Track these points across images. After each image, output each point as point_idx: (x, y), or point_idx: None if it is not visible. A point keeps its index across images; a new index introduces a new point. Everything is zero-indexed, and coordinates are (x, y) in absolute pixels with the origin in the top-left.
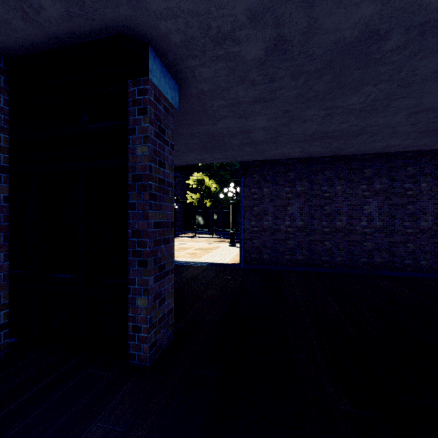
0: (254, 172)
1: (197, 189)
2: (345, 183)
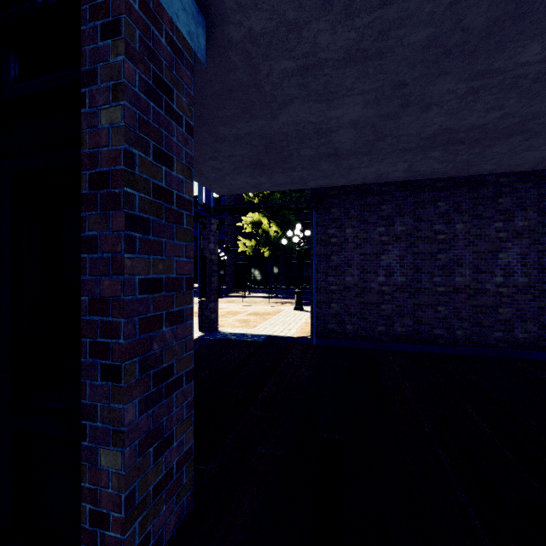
0: (333, 205)
1: (252, 234)
2: (470, 219)
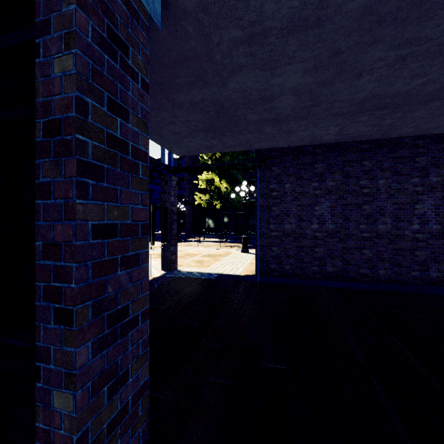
0: (274, 164)
1: (206, 190)
2: (391, 175)
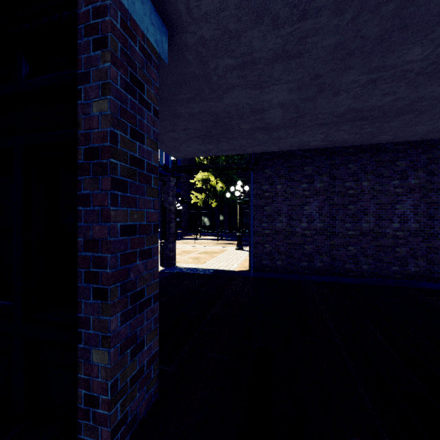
0: (266, 167)
1: (202, 189)
2: (374, 178)
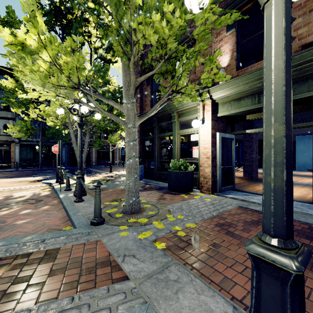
0: None
1: None
2: None
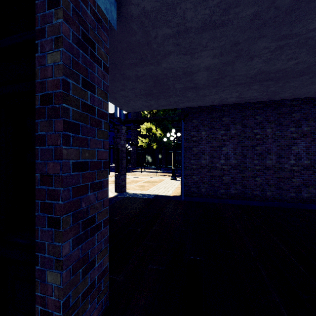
0: (193, 118)
1: (146, 135)
2: (275, 126)
